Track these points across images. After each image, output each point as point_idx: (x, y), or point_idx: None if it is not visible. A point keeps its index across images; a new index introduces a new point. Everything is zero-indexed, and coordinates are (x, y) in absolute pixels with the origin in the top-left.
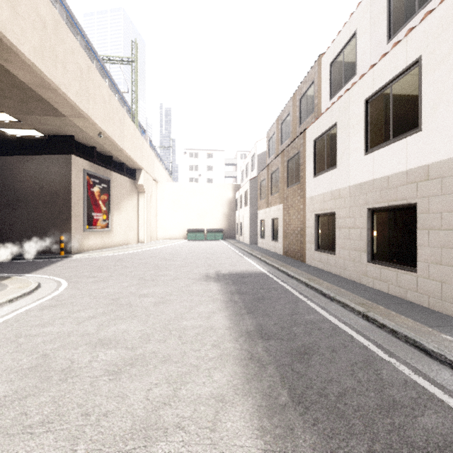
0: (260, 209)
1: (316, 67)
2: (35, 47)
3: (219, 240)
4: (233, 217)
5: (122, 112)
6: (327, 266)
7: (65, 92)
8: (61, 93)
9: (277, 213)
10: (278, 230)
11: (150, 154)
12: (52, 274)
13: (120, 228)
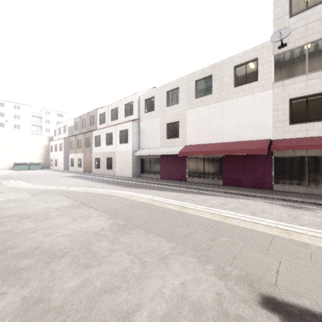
0: (71, 154)
1: (96, 111)
2: None
3: (39, 169)
4: (48, 156)
5: None
6: (98, 172)
7: None
8: None
9: (81, 156)
10: (81, 163)
11: None
12: None
13: None
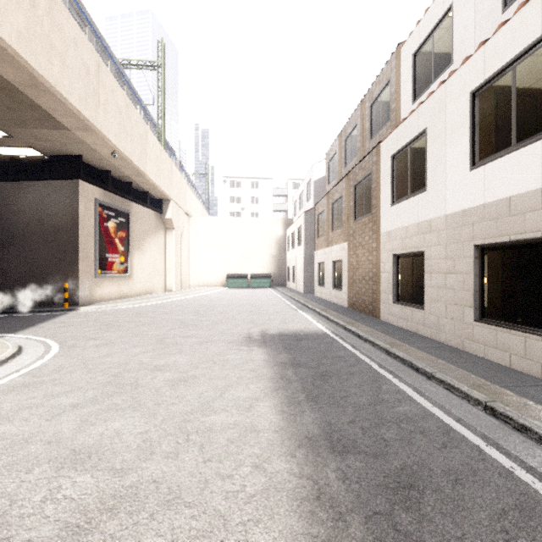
0: (318, 249)
1: (394, 61)
2: (20, 31)
3: (266, 287)
4: (283, 260)
5: (144, 127)
6: (411, 324)
7: (64, 95)
8: (59, 95)
9: (341, 254)
10: (342, 275)
11: (181, 182)
12: (44, 335)
13: (143, 273)
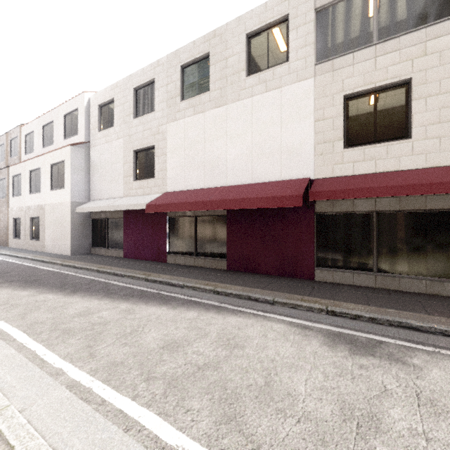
0: None
1: (19, 130)
2: None
3: None
4: None
5: None
6: (18, 246)
7: None
8: None
9: None
10: None
11: None
12: None
13: None
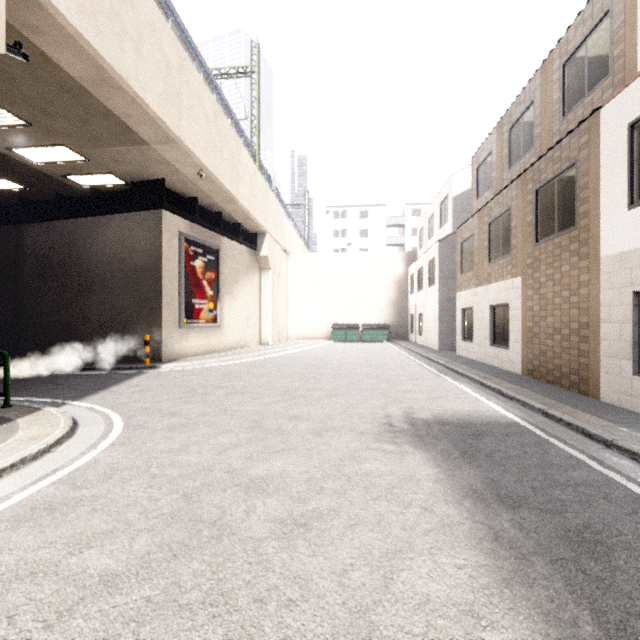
0: (462, 290)
1: None
2: (82, 4)
3: (382, 341)
4: (404, 305)
5: (236, 142)
6: None
7: (139, 93)
8: (133, 94)
9: (507, 294)
10: (509, 327)
11: (278, 211)
12: (112, 404)
13: (234, 322)
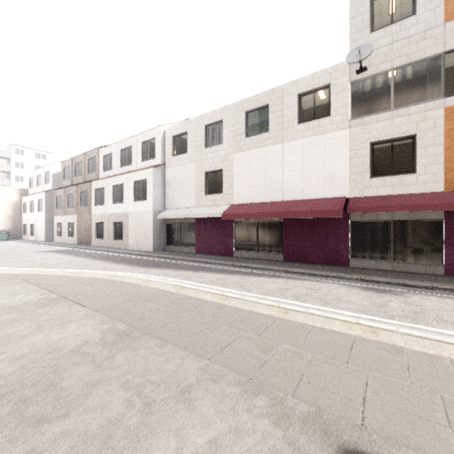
0: (57, 216)
1: (97, 151)
2: None
3: (2, 240)
4: (19, 219)
5: None
6: (101, 244)
7: None
8: None
9: (73, 220)
10: (74, 230)
11: None
12: None
13: None
